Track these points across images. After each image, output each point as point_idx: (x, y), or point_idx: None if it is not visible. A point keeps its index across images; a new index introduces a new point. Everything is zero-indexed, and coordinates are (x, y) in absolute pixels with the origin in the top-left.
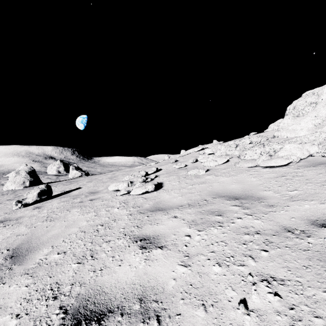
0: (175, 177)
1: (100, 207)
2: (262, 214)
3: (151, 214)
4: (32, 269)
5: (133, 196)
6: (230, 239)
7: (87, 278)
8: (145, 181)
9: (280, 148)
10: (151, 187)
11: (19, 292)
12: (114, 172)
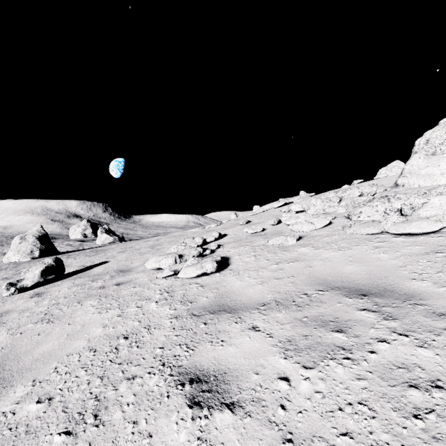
0: (249, 248)
1: (128, 298)
2: (430, 335)
3: (211, 318)
4: None
5: (182, 280)
6: (378, 397)
7: None
8: (202, 254)
9: (422, 203)
10: (210, 267)
11: None
12: (159, 238)
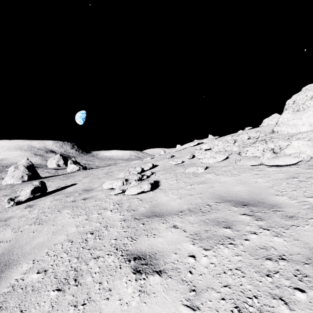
0: (173, 174)
1: (92, 208)
2: (282, 229)
3: (147, 220)
4: (3, 296)
5: (127, 196)
6: (247, 265)
7: None
8: (141, 179)
9: (287, 145)
10: (146, 187)
11: None
12: (111, 167)
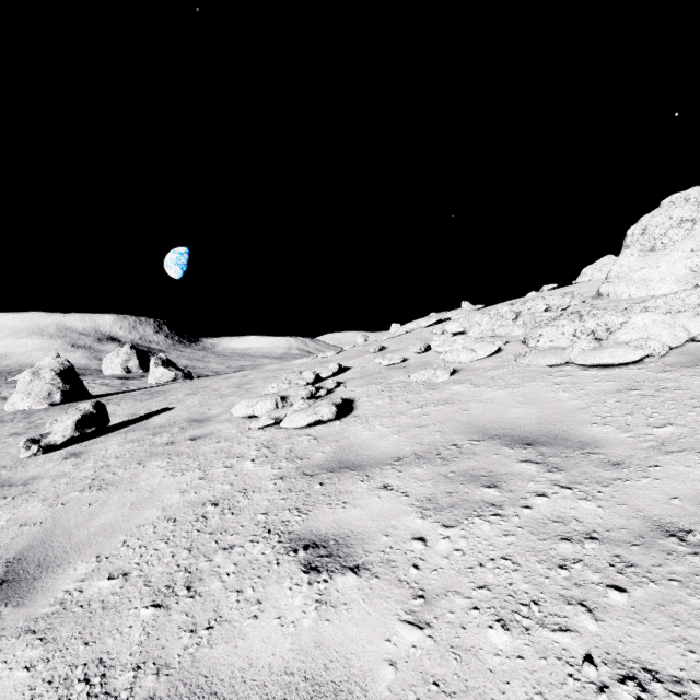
0: (382, 386)
1: (212, 456)
2: (597, 486)
3: (329, 477)
4: (45, 620)
5: (287, 431)
6: (525, 551)
7: (176, 650)
8: (314, 396)
9: (621, 323)
10: (327, 412)
11: (8, 686)
12: (247, 373)
